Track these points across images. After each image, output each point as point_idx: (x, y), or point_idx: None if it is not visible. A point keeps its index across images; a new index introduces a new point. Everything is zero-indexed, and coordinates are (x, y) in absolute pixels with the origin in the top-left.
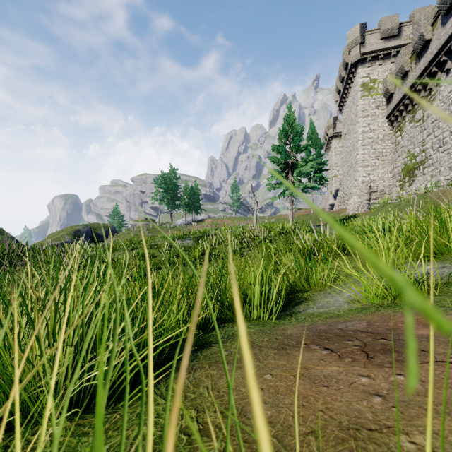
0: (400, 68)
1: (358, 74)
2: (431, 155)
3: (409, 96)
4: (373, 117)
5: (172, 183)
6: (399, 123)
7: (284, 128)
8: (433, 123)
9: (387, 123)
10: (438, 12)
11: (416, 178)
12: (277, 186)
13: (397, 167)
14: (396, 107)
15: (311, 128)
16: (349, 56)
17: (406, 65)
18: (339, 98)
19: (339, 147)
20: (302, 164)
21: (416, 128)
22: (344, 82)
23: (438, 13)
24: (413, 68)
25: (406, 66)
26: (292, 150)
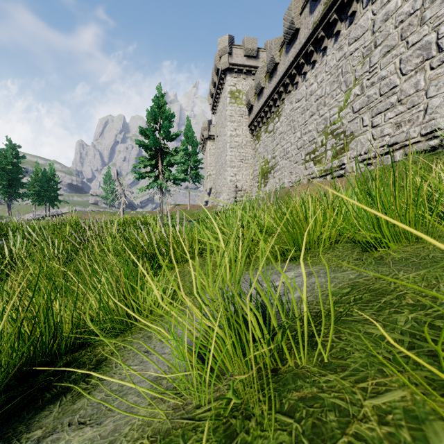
0: (258, 83)
1: (227, 81)
2: (279, 161)
3: (265, 110)
4: (238, 124)
5: (11, 163)
6: (257, 133)
7: (153, 109)
8: (280, 135)
9: (249, 132)
10: (284, 41)
11: (269, 180)
12: (145, 174)
13: (256, 170)
14: (255, 118)
15: (188, 125)
16: (220, 62)
17: (262, 82)
18: (212, 102)
19: (213, 149)
20: (173, 154)
21: (269, 138)
22: (216, 87)
23: (283, 42)
24: (267, 86)
25: (262, 83)
26: (161, 136)
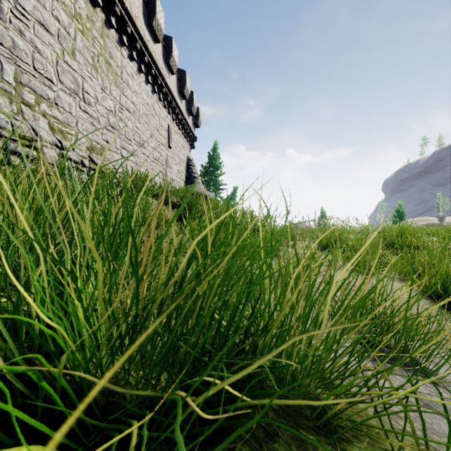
0: None
1: None
2: None
3: None
4: None
5: None
6: None
7: None
8: None
9: None
10: None
11: None
12: None
13: None
14: None
15: None
16: None
17: None
18: None
19: None
20: None
21: None
22: None
23: None
24: None
25: None
26: None
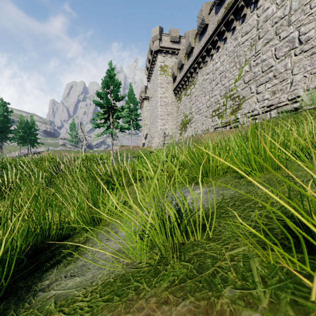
0: (179, 61)
1: (158, 59)
2: (194, 116)
3: (184, 79)
4: (166, 89)
5: (2, 115)
6: (179, 95)
7: (106, 79)
8: (195, 97)
9: (173, 94)
10: (198, 32)
11: (187, 129)
12: (100, 124)
13: (178, 121)
14: (178, 85)
15: (130, 90)
16: (153, 46)
17: (183, 60)
18: (148, 73)
19: (148, 106)
20: (120, 110)
21: (187, 99)
22: (150, 62)
23: (197, 32)
24: (186, 63)
25: (183, 61)
26: (112, 97)
